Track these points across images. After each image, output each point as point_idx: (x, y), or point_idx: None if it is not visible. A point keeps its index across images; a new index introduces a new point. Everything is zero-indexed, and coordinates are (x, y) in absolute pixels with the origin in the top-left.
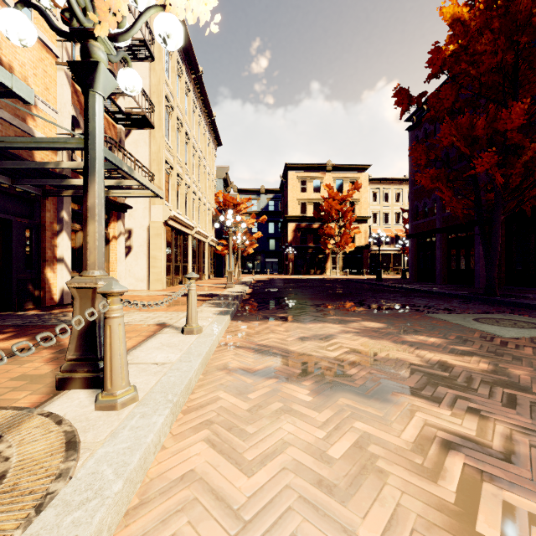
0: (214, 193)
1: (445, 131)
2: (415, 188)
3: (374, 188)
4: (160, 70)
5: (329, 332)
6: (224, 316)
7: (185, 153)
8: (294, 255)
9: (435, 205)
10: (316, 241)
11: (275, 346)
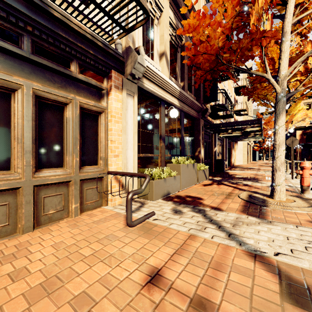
0: None
1: None
2: None
3: None
4: None
5: None
6: None
7: None
8: (300, 149)
9: None
10: None
11: None
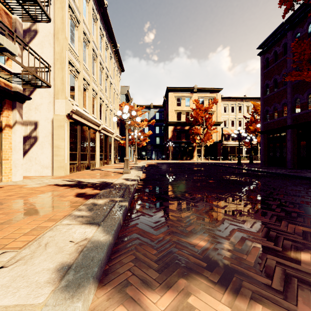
0: (119, 103)
1: None
2: (266, 96)
3: (225, 103)
4: None
5: None
6: (68, 302)
7: (93, 66)
8: (172, 147)
9: (284, 108)
10: (187, 138)
11: None
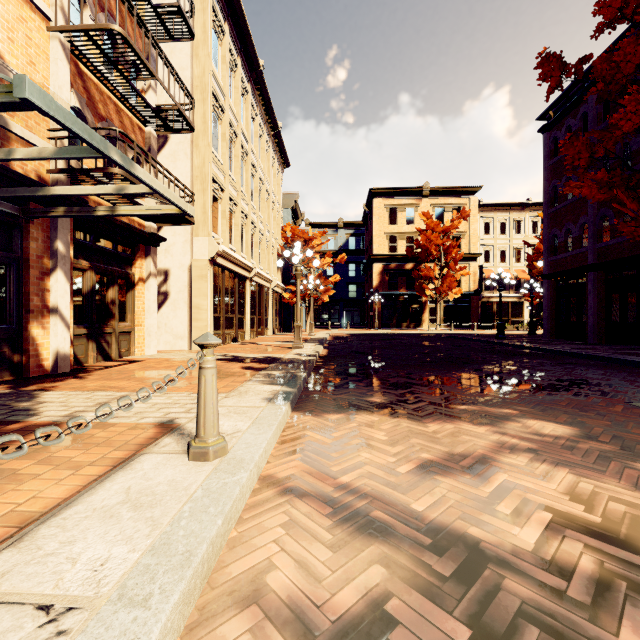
0: (280, 226)
1: (628, 108)
2: (553, 210)
3: (486, 216)
4: (205, 57)
5: (475, 447)
6: (280, 405)
7: (241, 172)
8: (381, 304)
9: (584, 233)
10: (409, 286)
11: (377, 492)
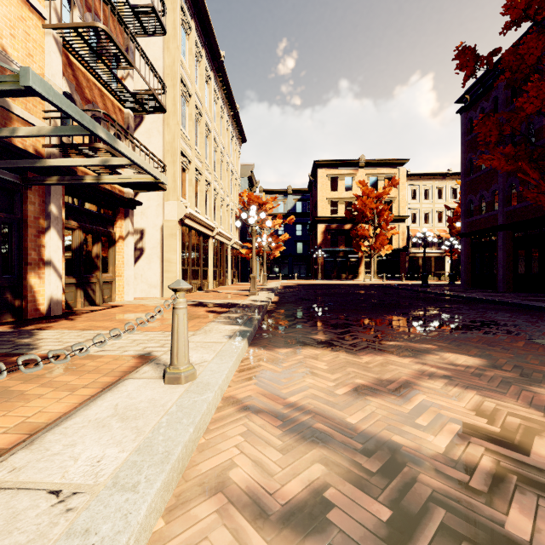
0: (238, 192)
1: (531, 93)
2: (469, 179)
3: (413, 184)
4: (174, 49)
5: (400, 374)
6: (239, 341)
7: (205, 147)
8: (323, 259)
9: (495, 198)
10: (347, 243)
11: (319, 409)
